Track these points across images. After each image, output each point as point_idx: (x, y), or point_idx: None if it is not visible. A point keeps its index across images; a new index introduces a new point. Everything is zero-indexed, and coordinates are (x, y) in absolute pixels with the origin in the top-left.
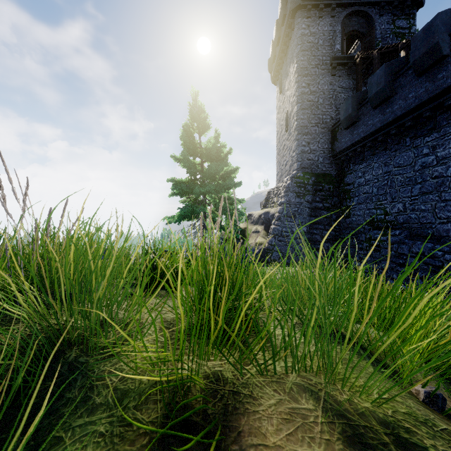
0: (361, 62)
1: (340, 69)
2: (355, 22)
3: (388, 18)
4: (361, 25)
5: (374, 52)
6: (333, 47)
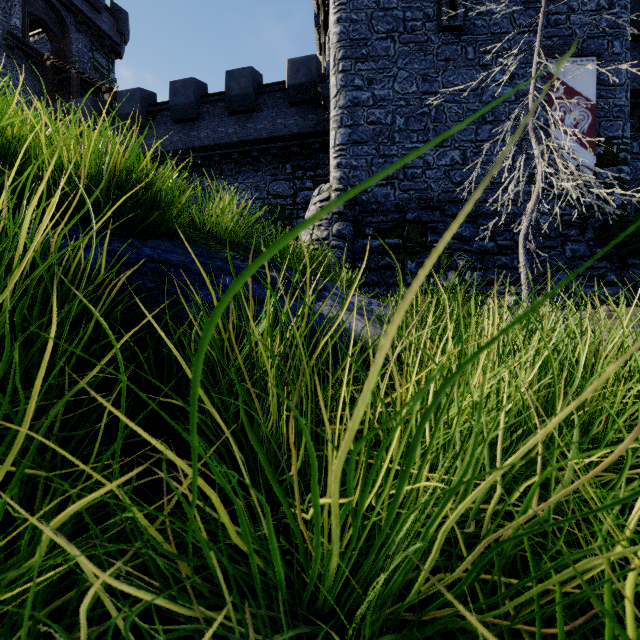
0: (53, 69)
1: (20, 55)
2: (43, 10)
3: (87, 42)
4: (51, 20)
5: (73, 71)
6: (9, 17)
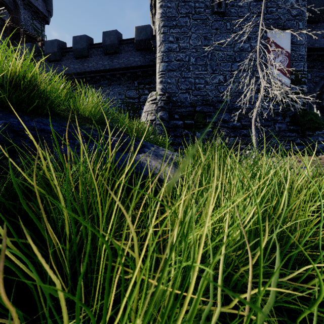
0: (10, 28)
1: None
2: None
3: (29, 14)
4: (9, 2)
5: (21, 29)
6: None
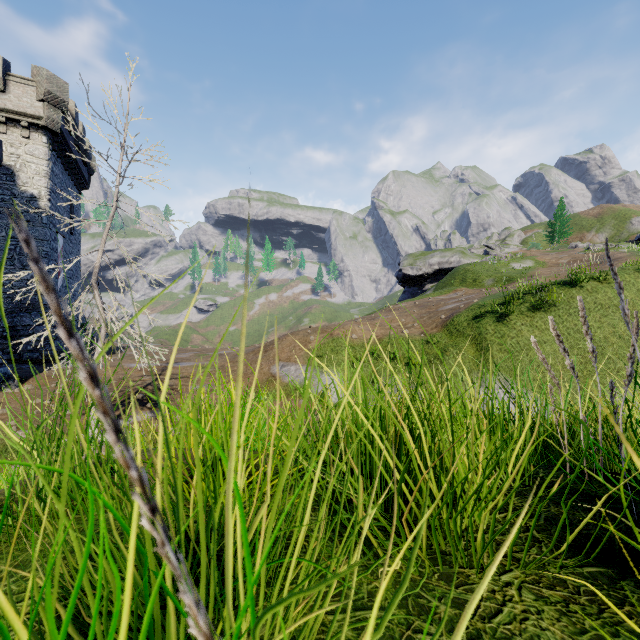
0: None
1: None
2: None
3: None
4: None
5: None
6: None
